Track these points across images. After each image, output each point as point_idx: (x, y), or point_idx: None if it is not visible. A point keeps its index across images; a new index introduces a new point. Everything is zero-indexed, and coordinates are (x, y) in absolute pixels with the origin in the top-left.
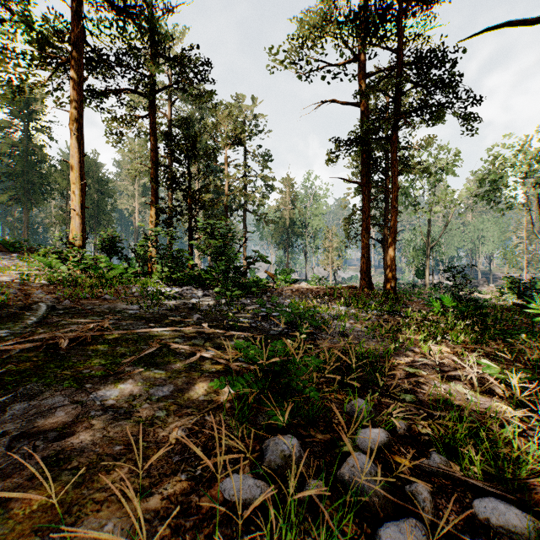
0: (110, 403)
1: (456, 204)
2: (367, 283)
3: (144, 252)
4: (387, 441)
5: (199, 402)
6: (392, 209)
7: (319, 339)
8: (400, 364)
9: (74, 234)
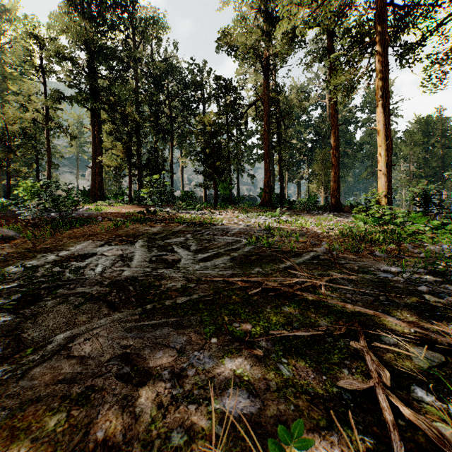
0: (188, 373)
1: None
2: None
3: None
4: None
5: None
6: None
7: None
8: None
9: (378, 193)
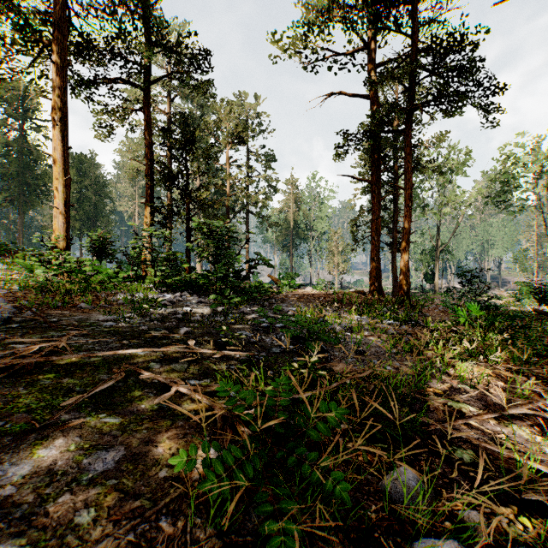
0: (6, 494)
1: (466, 206)
2: (377, 288)
3: (137, 255)
4: None
5: (158, 482)
6: (406, 208)
7: (331, 359)
8: (437, 394)
9: (57, 235)
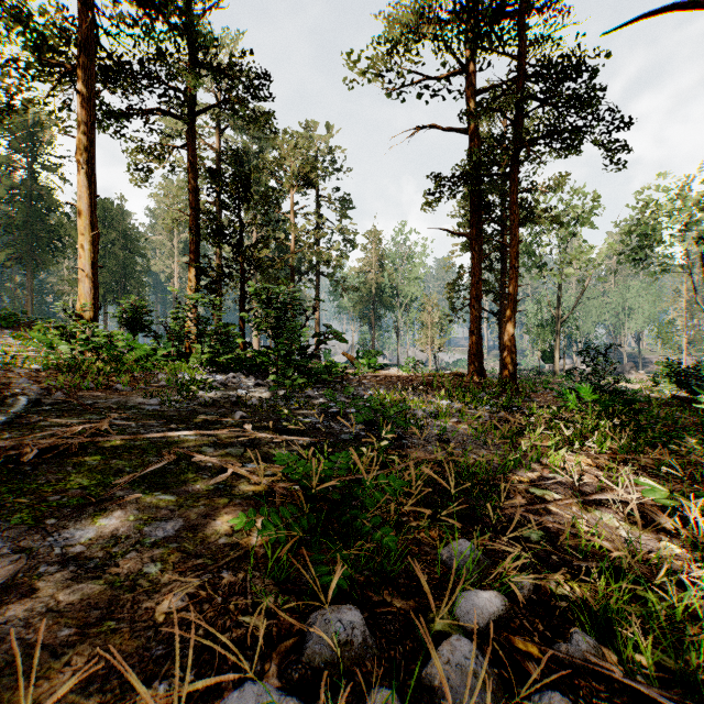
0: (77, 551)
1: (594, 265)
2: (477, 369)
3: (179, 327)
4: (503, 612)
5: (218, 546)
6: (511, 270)
7: (409, 446)
8: (522, 482)
9: (82, 303)
